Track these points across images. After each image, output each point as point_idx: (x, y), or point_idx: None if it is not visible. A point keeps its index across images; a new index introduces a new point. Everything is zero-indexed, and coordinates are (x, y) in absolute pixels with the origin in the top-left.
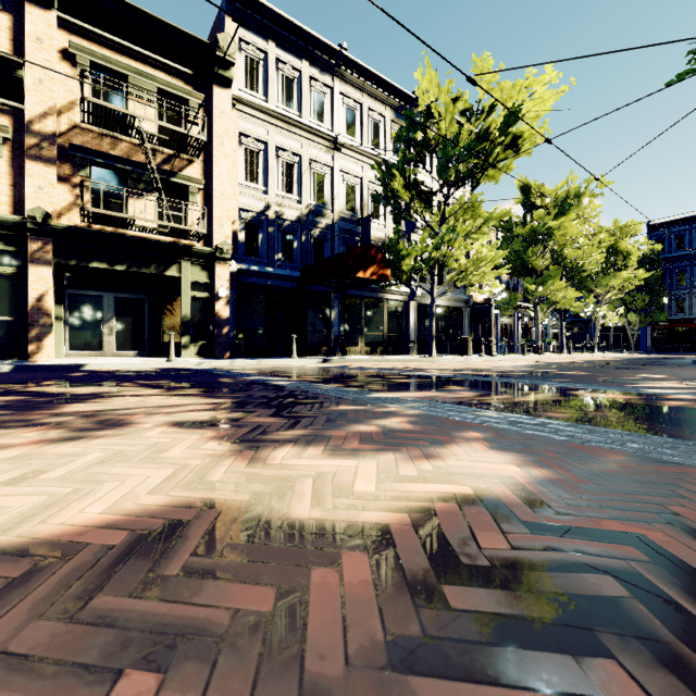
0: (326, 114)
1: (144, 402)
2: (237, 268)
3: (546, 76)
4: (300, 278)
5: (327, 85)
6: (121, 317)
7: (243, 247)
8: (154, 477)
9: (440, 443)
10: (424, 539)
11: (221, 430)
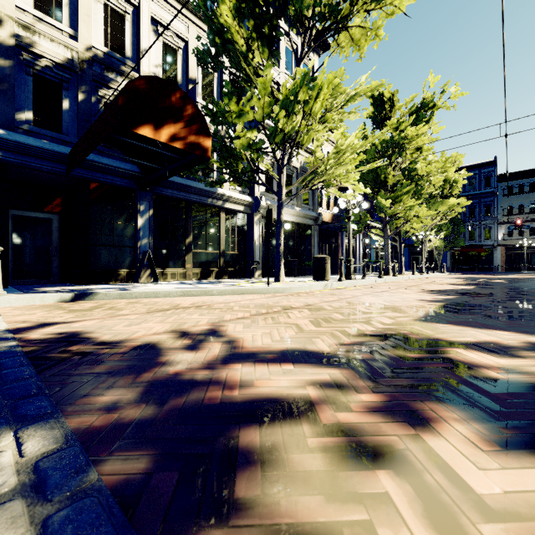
0: None
1: None
2: None
3: None
4: (68, 156)
5: None
6: None
7: None
8: None
9: None
10: None
11: None
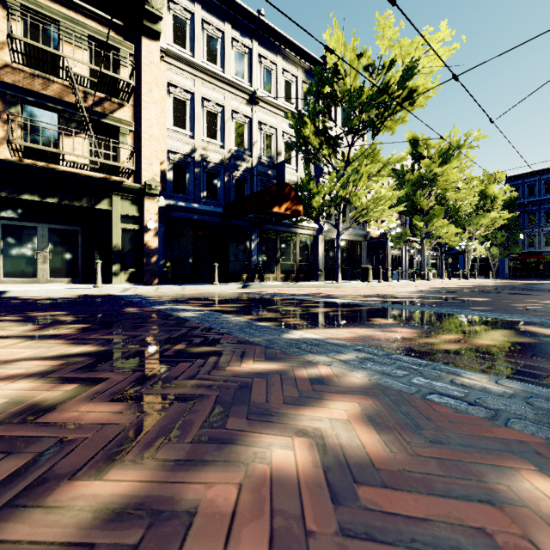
0: (246, 72)
1: None
2: (165, 203)
3: (440, 34)
4: (223, 214)
5: (247, 46)
6: (55, 246)
7: (171, 185)
8: None
9: None
10: None
11: None
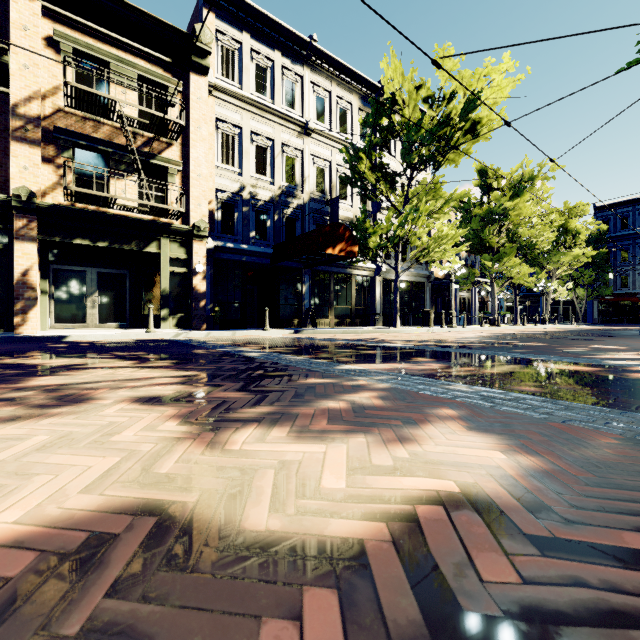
0: (298, 102)
1: (112, 375)
2: (214, 245)
3: (503, 65)
4: (273, 255)
5: (299, 74)
6: (103, 290)
7: (219, 225)
8: (95, 469)
9: (414, 422)
10: (409, 565)
11: (183, 406)
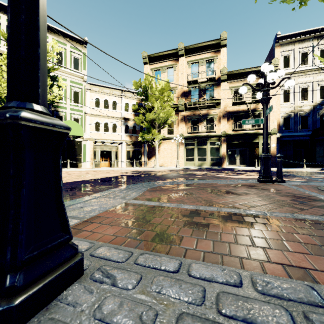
0: None
1: (254, 174)
2: (279, 135)
3: None
4: (311, 135)
5: None
6: (240, 155)
7: (282, 127)
8: None
9: (297, 179)
10: None
11: None
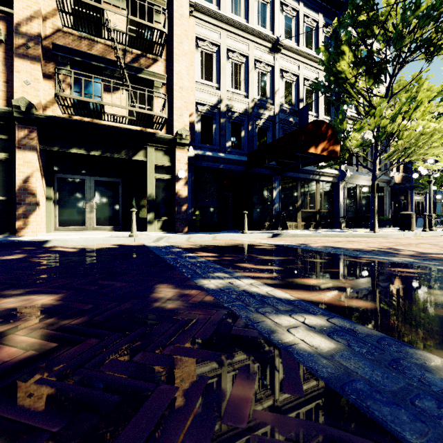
0: (268, 21)
1: None
2: (194, 153)
3: None
4: (247, 162)
5: None
6: (100, 197)
7: (199, 136)
8: None
9: None
10: None
11: None
